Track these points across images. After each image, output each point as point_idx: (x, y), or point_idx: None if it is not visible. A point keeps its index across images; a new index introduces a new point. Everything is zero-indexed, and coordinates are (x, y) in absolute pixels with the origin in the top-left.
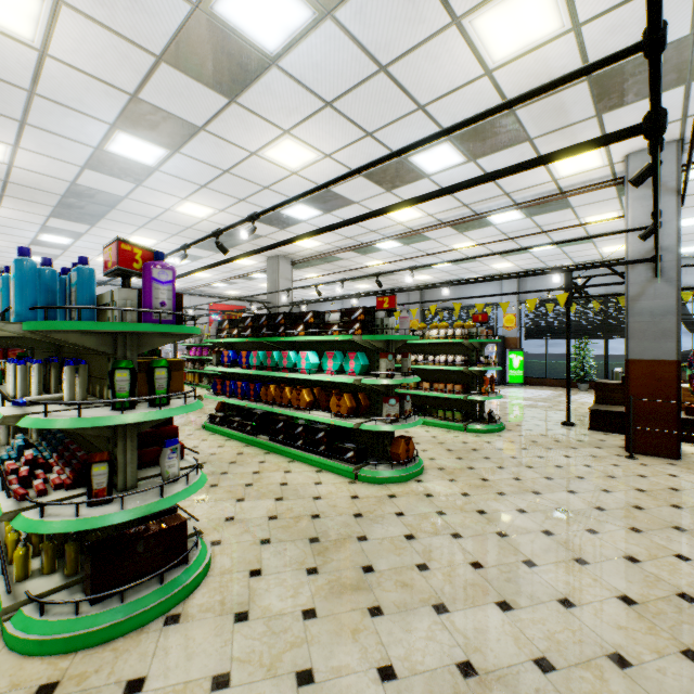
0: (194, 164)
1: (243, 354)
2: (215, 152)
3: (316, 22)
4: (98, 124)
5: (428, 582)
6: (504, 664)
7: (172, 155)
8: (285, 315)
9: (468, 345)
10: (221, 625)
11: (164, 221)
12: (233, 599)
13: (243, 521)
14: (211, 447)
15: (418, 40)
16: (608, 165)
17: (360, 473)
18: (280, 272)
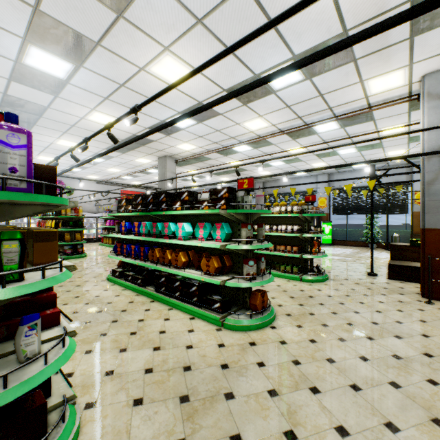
0: (96, 78)
1: (135, 224)
2: (111, 67)
3: None
4: (11, 37)
5: None
6: None
7: (78, 69)
8: (166, 194)
9: (302, 218)
10: None
11: (81, 128)
12: None
13: (121, 375)
14: (110, 296)
15: None
16: (408, 84)
17: (225, 321)
18: (167, 167)
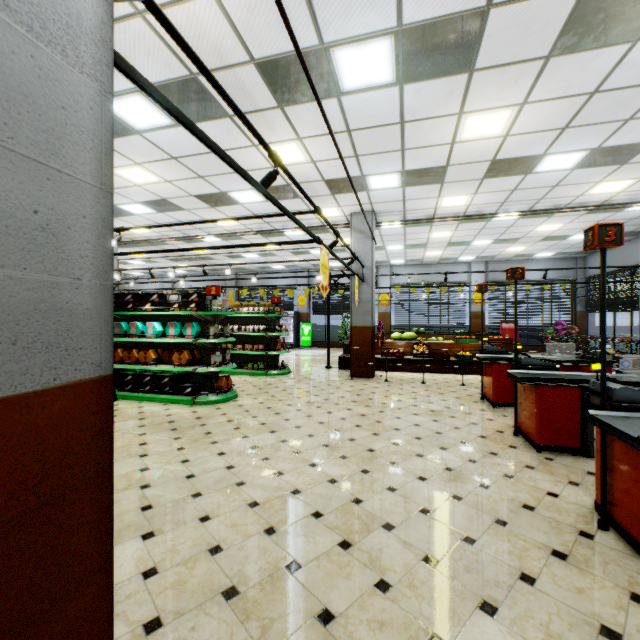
0: None
1: None
2: None
3: (173, 125)
4: None
5: (240, 432)
6: (269, 443)
7: None
8: (134, 295)
9: (269, 318)
10: (134, 459)
11: None
12: (135, 452)
13: (121, 430)
14: None
15: (234, 147)
16: (344, 216)
17: (197, 400)
18: None
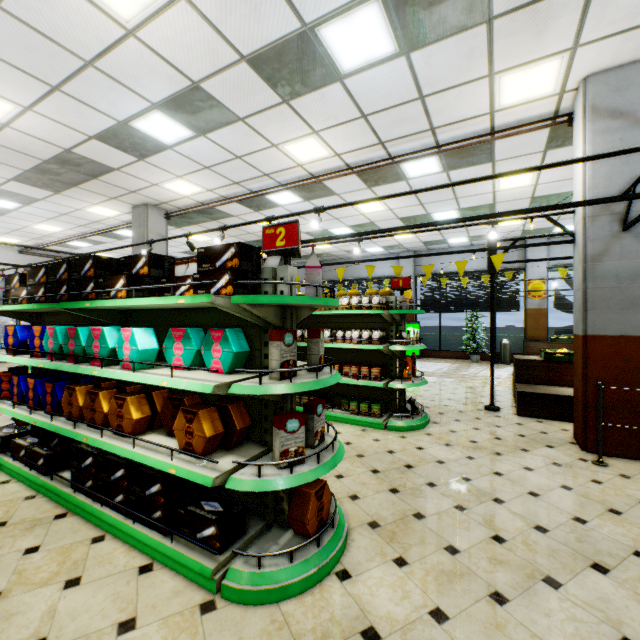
0: None
1: (36, 331)
2: None
3: None
4: None
5: None
6: None
7: None
8: (97, 260)
9: (388, 317)
10: None
11: None
12: None
13: None
14: None
15: None
16: (558, 94)
17: (226, 579)
18: (149, 225)
